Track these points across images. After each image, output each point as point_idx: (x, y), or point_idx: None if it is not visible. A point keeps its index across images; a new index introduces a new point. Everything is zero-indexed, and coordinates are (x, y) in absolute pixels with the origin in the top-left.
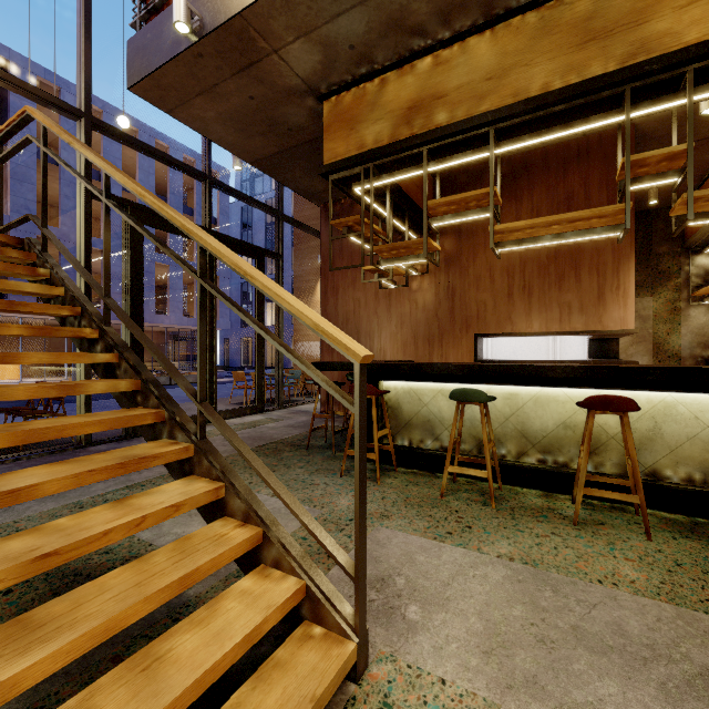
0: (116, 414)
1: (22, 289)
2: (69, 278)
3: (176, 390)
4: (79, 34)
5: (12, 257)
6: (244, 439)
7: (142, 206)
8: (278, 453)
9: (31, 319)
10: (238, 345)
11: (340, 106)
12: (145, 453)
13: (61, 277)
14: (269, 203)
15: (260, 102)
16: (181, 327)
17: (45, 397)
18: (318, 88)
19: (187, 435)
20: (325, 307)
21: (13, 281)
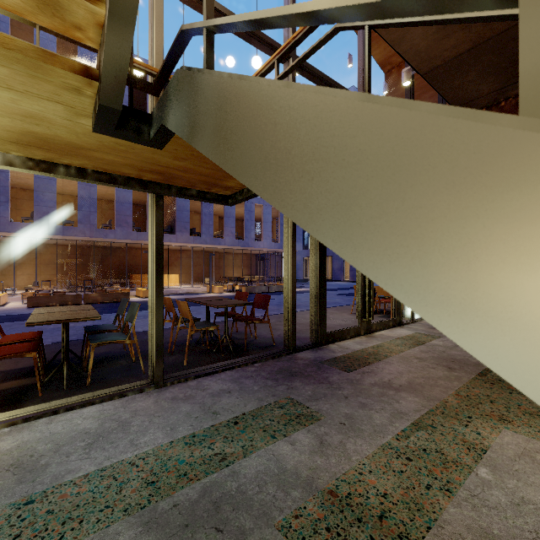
0: None
1: None
2: None
3: (277, 297)
4: None
5: None
6: (440, 360)
7: None
8: None
9: (184, 247)
10: (301, 262)
11: None
12: None
13: None
14: None
15: None
16: (269, 250)
17: None
18: None
19: None
20: None
21: None
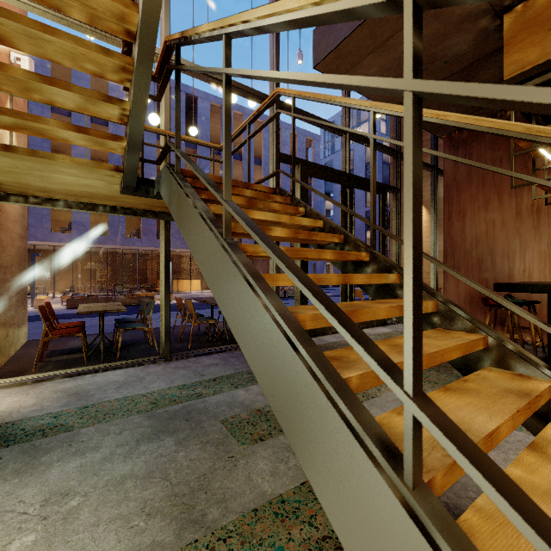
0: (453, 338)
1: (301, 223)
2: (320, 213)
3: (291, 301)
4: (272, 44)
5: (276, 202)
6: None
7: (307, 162)
8: (447, 370)
9: None
10: (322, 268)
11: (530, 11)
12: (524, 389)
13: (315, 213)
14: None
15: (427, 41)
16: None
17: (393, 316)
18: (501, 1)
19: (536, 368)
20: (448, 231)
21: (297, 217)
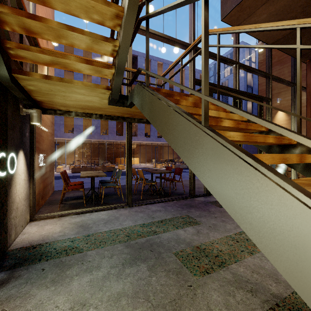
0: None
1: (233, 118)
2: None
3: None
4: (190, 11)
5: None
6: None
7: (212, 83)
8: None
9: (142, 143)
10: None
11: None
12: None
13: None
14: (223, 83)
15: None
16: None
17: None
18: None
19: None
20: (310, 125)
21: (230, 114)
